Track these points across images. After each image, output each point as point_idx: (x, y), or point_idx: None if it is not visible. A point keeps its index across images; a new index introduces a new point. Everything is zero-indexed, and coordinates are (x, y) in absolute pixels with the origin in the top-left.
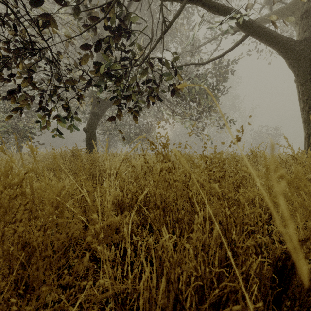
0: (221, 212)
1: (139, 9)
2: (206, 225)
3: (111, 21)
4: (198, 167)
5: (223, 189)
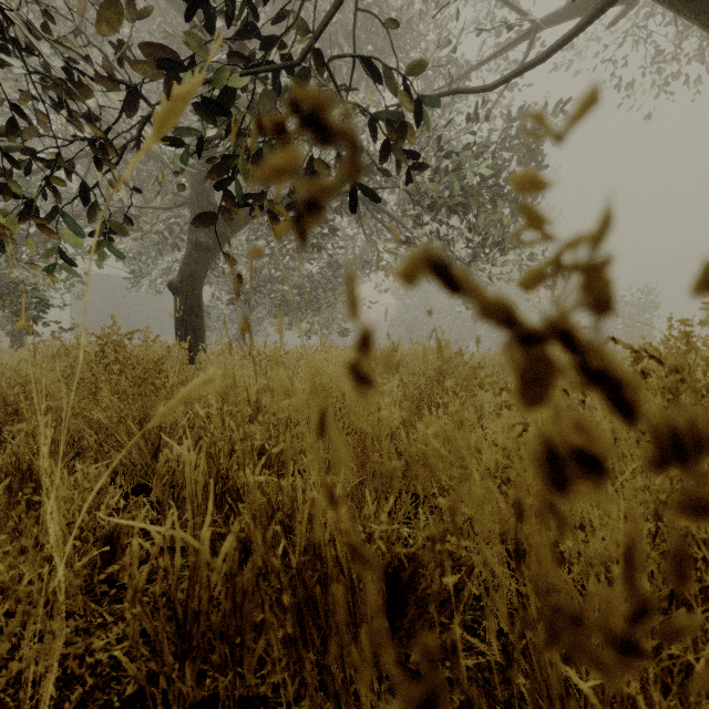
0: None
1: None
2: None
3: None
4: None
5: None
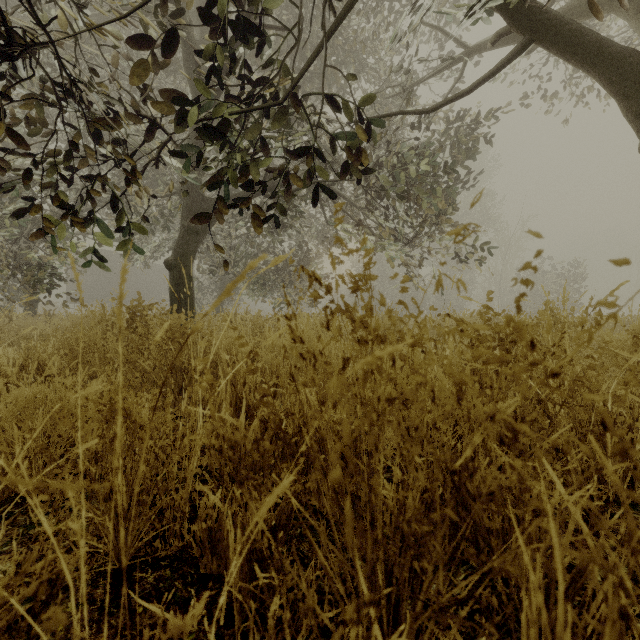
0: None
1: (287, 4)
2: (557, 625)
3: (218, 7)
4: (497, 361)
5: (629, 464)
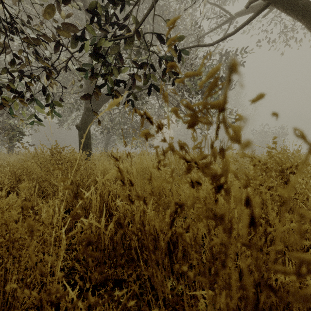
0: None
1: None
2: None
3: None
4: None
5: None
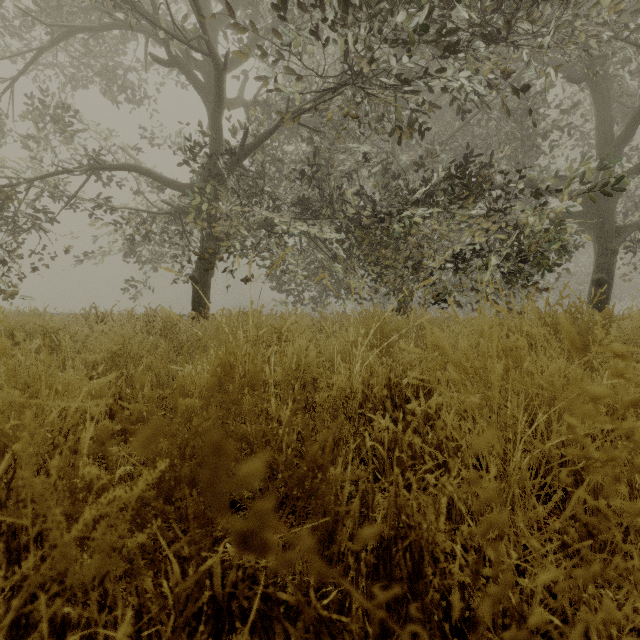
0: None
1: None
2: None
3: None
4: None
5: None
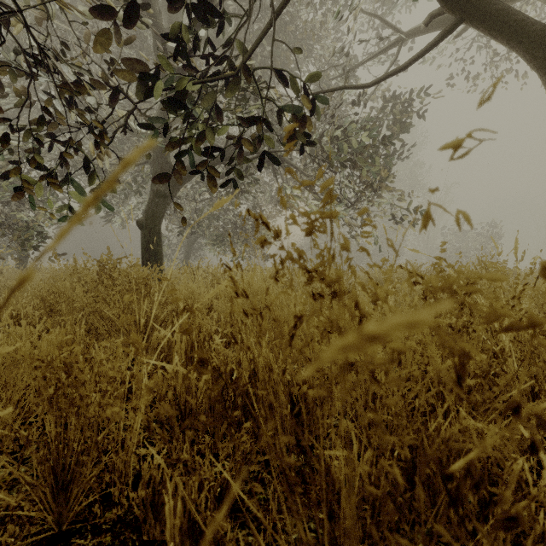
0: (495, 457)
1: None
2: None
3: None
4: (526, 328)
5: None
